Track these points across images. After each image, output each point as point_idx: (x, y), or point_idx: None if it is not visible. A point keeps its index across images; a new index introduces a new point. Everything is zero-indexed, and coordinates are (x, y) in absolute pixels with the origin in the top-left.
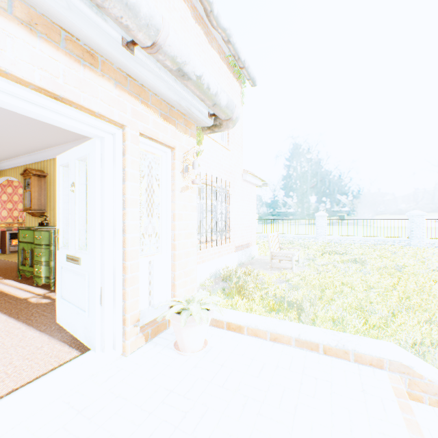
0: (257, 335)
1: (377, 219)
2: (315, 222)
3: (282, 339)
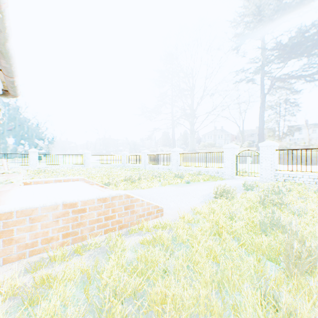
0: (39, 183)
1: (70, 154)
2: (29, 156)
3: (49, 181)
